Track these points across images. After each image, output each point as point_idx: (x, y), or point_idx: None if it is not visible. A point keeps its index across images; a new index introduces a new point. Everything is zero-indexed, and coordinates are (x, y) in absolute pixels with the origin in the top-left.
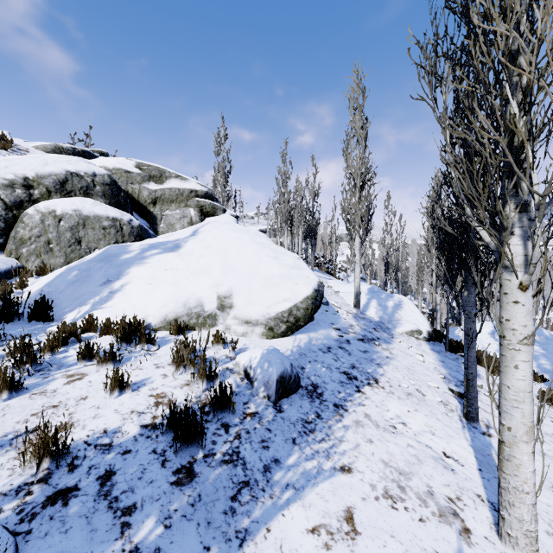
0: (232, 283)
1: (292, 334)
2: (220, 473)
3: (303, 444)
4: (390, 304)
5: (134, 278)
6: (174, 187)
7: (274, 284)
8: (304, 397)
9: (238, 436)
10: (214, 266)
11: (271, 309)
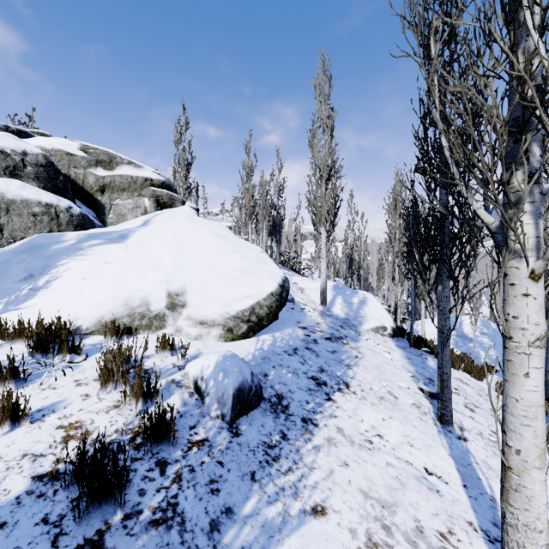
0: (185, 278)
1: (254, 335)
2: (145, 545)
3: (265, 480)
4: (355, 300)
5: (64, 272)
6: (125, 174)
7: (234, 280)
8: (267, 413)
9: (178, 478)
10: (165, 259)
11: (231, 308)
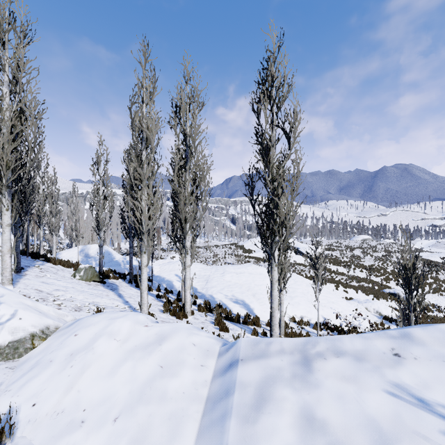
0: None
1: None
2: None
3: None
4: None
5: None
6: None
7: None
8: None
9: None
10: None
11: None
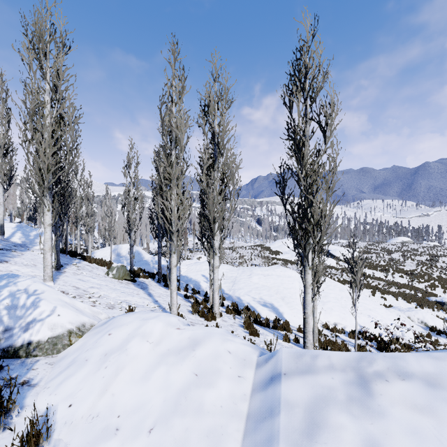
0: None
1: None
2: None
3: None
4: (33, 234)
5: None
6: None
7: None
8: None
9: None
10: None
11: None
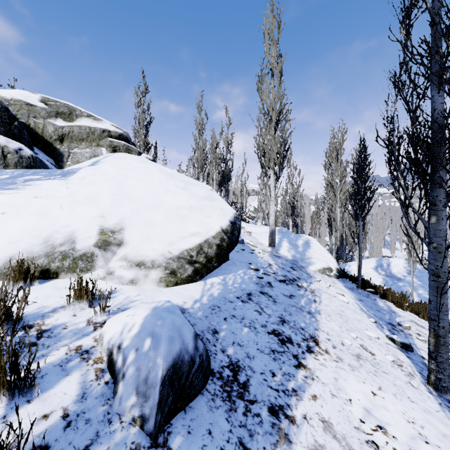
0: (124, 214)
1: (202, 278)
2: None
3: None
4: (300, 243)
5: None
6: (84, 125)
7: (181, 216)
8: (217, 401)
9: None
10: (104, 193)
11: (174, 246)
